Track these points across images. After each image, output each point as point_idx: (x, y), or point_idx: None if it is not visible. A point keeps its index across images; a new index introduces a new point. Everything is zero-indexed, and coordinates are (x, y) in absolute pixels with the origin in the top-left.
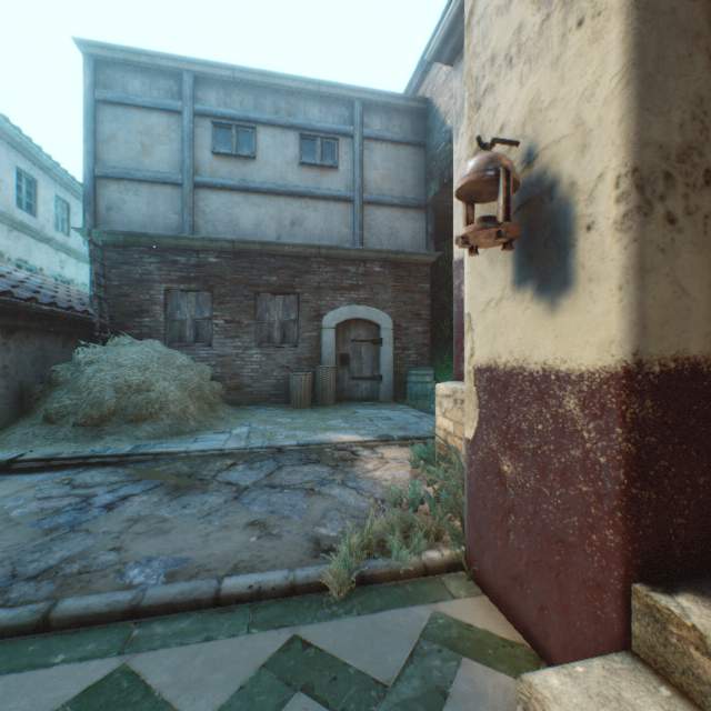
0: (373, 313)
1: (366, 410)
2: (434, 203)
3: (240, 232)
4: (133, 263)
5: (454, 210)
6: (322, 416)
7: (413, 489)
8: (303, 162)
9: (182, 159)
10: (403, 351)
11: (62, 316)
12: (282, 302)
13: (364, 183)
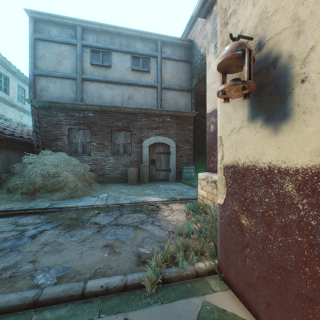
0: (166, 140)
1: (163, 185)
2: (195, 89)
3: (104, 102)
4: (53, 116)
5: (207, 89)
6: (142, 188)
7: (188, 227)
8: (134, 69)
9: (76, 67)
10: (180, 158)
11: (17, 140)
12: (124, 135)
13: (162, 79)
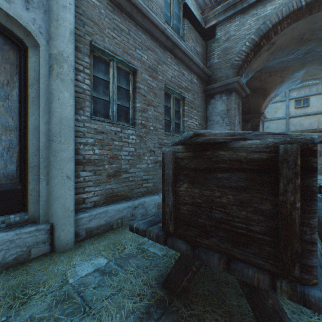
0: None
1: None
2: None
3: (303, 127)
4: None
5: None
6: None
7: None
8: None
9: (285, 112)
10: None
11: None
12: (319, 145)
13: None
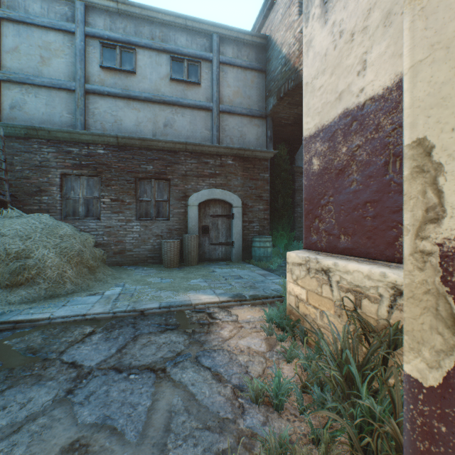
0: (227, 195)
1: (221, 269)
2: (272, 114)
3: (123, 130)
4: (33, 152)
5: (304, 90)
6: (186, 275)
7: (277, 380)
8: (173, 78)
9: (75, 70)
10: (249, 224)
11: None
12: (157, 186)
13: (220, 97)
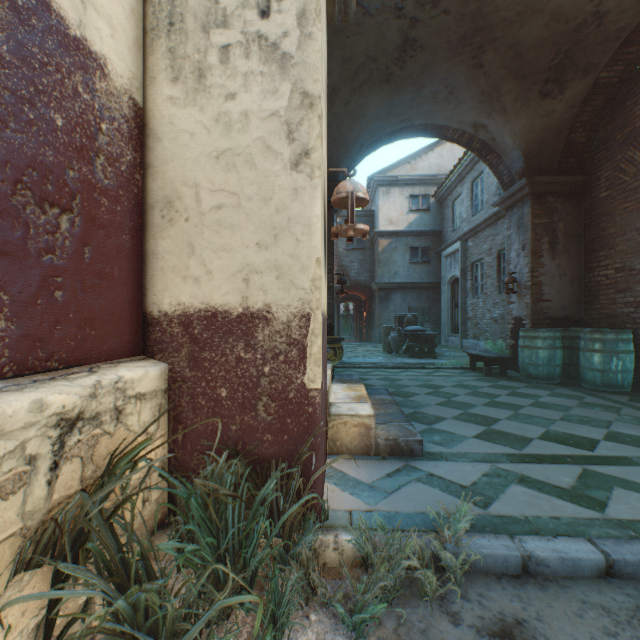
0: None
1: None
2: None
3: None
4: None
5: None
6: None
7: None
8: None
9: None
10: None
11: None
12: None
13: None
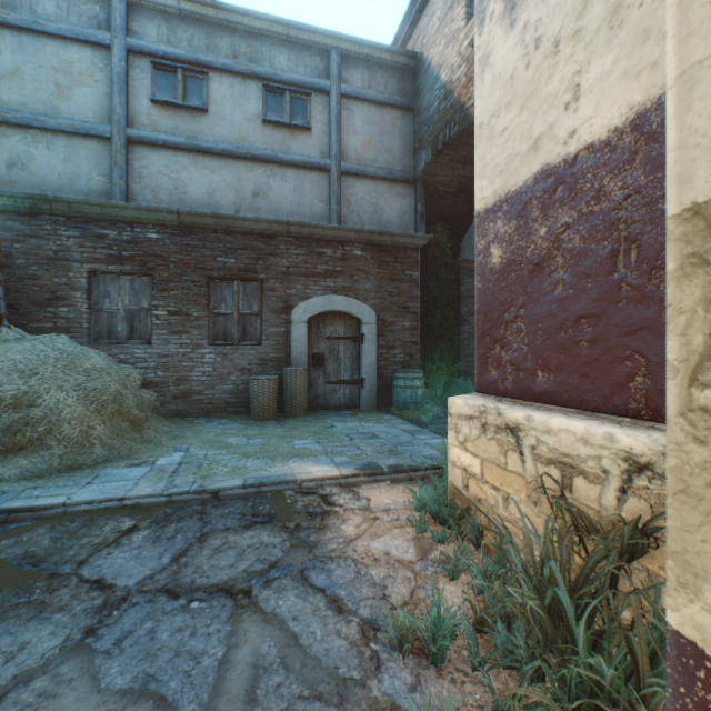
0: (353, 305)
1: (344, 423)
2: (425, 177)
3: (188, 202)
4: (45, 237)
5: (477, 135)
6: (288, 432)
7: (434, 612)
8: (268, 120)
9: (111, 106)
10: (389, 350)
11: None
12: (242, 290)
13: (343, 150)
